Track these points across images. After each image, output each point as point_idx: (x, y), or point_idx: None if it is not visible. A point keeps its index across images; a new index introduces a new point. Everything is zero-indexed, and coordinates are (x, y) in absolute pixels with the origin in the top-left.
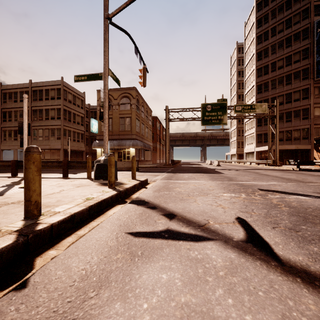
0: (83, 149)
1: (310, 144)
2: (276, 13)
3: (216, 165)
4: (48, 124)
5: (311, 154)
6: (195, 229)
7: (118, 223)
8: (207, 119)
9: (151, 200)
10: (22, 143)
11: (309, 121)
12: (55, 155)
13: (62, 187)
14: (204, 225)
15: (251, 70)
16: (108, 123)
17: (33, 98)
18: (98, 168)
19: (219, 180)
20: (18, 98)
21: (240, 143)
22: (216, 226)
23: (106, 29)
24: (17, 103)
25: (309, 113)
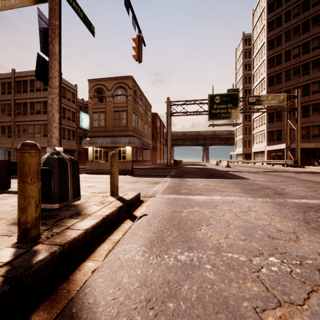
0: (75, 148)
1: None
2: None
3: (225, 166)
4: (33, 119)
5: None
6: None
7: None
8: (215, 113)
9: None
10: None
11: None
12: None
13: None
14: None
15: (261, 61)
16: (58, 87)
17: (16, 89)
18: None
19: (261, 194)
20: None
21: (247, 142)
22: None
23: None
24: None
25: None
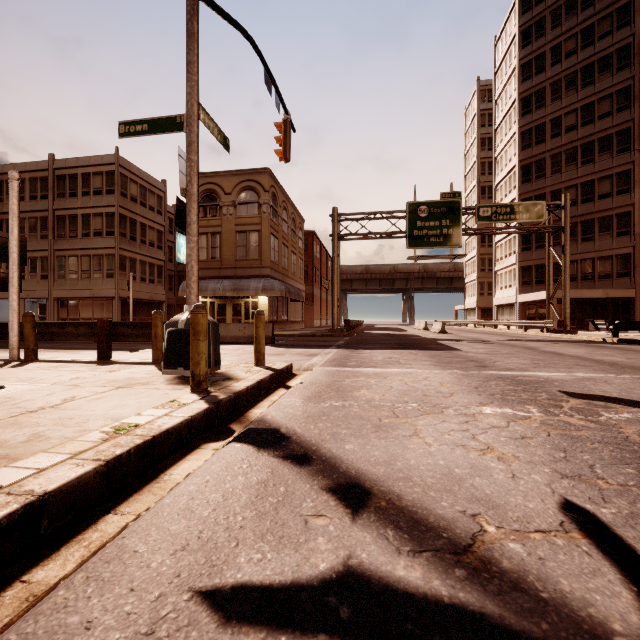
0: (162, 297)
1: (634, 288)
2: (561, 15)
3: (438, 332)
4: (89, 246)
5: (636, 309)
6: (445, 568)
7: (180, 534)
8: (419, 235)
9: (298, 430)
10: (6, 283)
11: (631, 239)
12: (102, 311)
13: (77, 390)
14: (471, 546)
15: (509, 136)
16: (197, 234)
17: (57, 191)
18: (172, 341)
19: (457, 366)
20: (26, 192)
21: (485, 286)
22: (513, 549)
23: (193, 10)
24: (24, 202)
25: (632, 222)
